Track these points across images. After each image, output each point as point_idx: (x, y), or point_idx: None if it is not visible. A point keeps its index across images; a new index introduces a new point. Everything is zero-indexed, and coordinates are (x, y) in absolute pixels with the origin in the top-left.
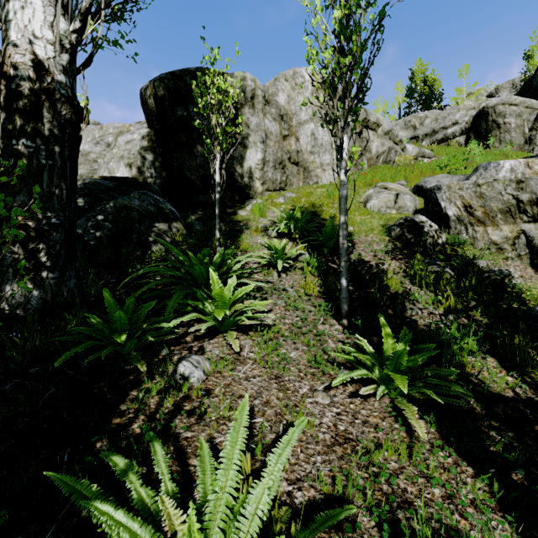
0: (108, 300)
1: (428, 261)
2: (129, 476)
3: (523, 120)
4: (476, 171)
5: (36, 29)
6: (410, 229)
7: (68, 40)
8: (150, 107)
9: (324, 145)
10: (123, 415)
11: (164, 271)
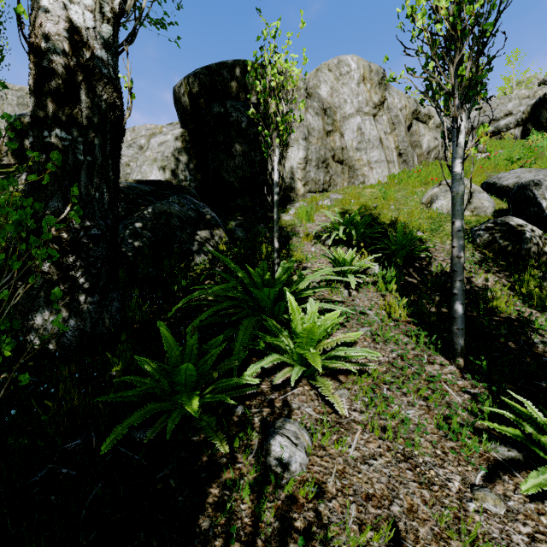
0: (167, 340)
1: (540, 275)
2: None
3: None
4: None
5: None
6: (505, 234)
7: (109, 8)
8: (184, 105)
9: (371, 140)
10: (206, 541)
11: (223, 292)
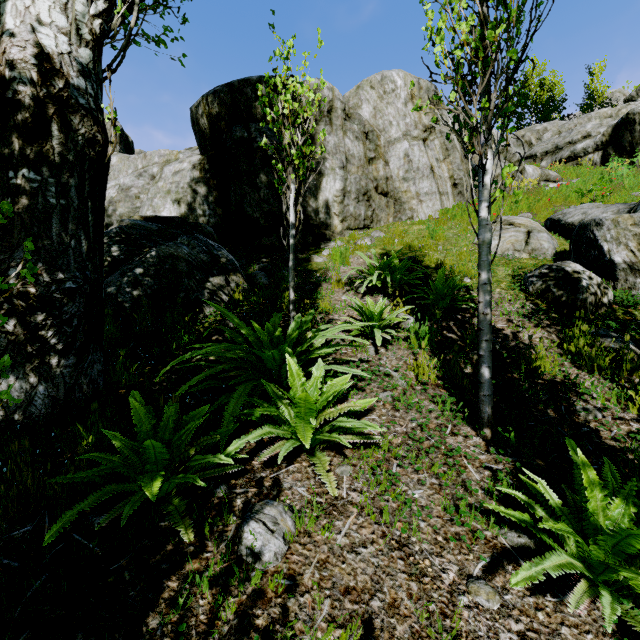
0: (137, 412)
1: (594, 330)
2: None
3: None
4: None
5: (43, 13)
6: (559, 282)
7: (88, 30)
8: (203, 128)
9: (420, 168)
10: None
11: (220, 352)
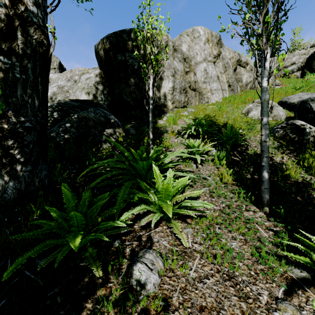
0: (66, 196)
1: None
2: None
3: None
4: None
5: None
6: (293, 130)
7: None
8: (101, 56)
9: (212, 77)
10: None
11: (113, 164)
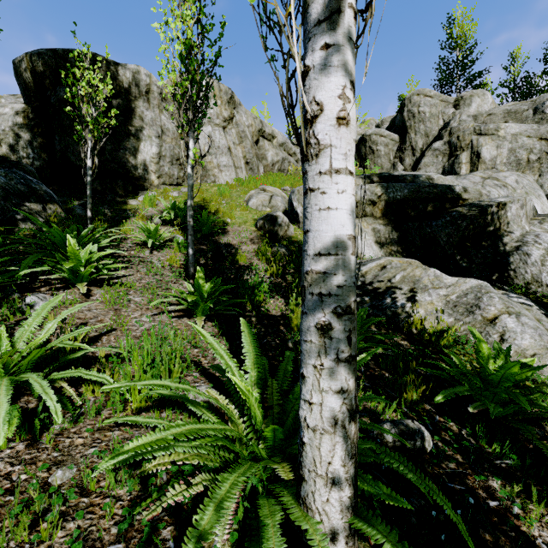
0: None
1: (274, 244)
2: None
3: (389, 149)
4: None
5: None
6: (269, 221)
7: None
8: (27, 81)
9: (221, 147)
10: None
11: (24, 238)
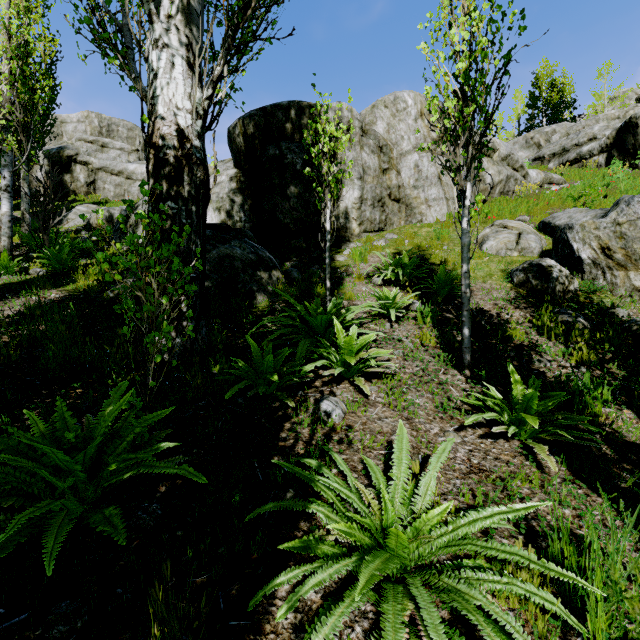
0: (253, 346)
1: (557, 310)
2: (324, 469)
3: None
4: (616, 206)
5: (178, 101)
6: (536, 274)
7: (202, 107)
8: (239, 146)
9: (429, 177)
10: (285, 440)
11: (285, 320)
